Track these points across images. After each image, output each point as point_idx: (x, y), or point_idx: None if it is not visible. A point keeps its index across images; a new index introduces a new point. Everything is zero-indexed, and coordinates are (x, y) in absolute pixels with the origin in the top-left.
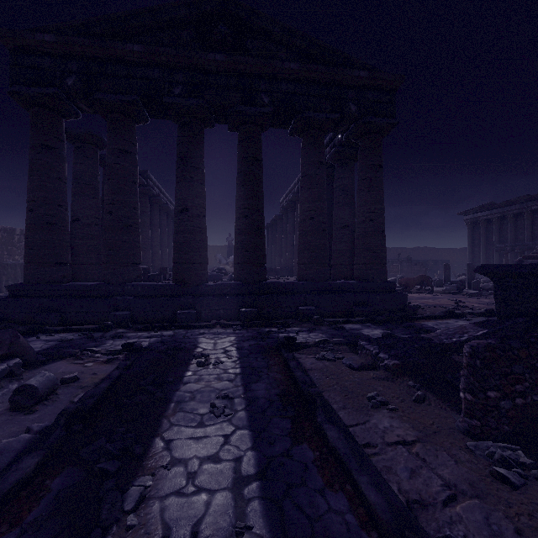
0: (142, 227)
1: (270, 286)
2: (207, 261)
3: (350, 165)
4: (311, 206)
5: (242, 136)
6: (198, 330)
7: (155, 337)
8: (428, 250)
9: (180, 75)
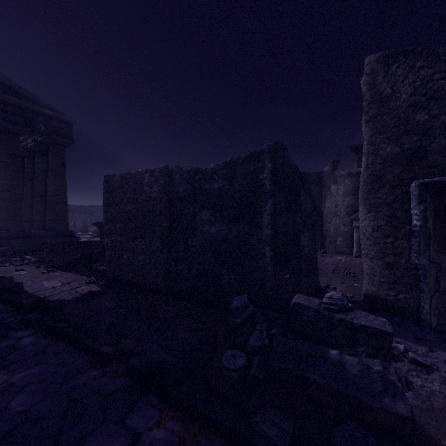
0: None
1: None
2: None
3: (47, 155)
4: (8, 182)
5: None
6: None
7: None
8: None
9: None
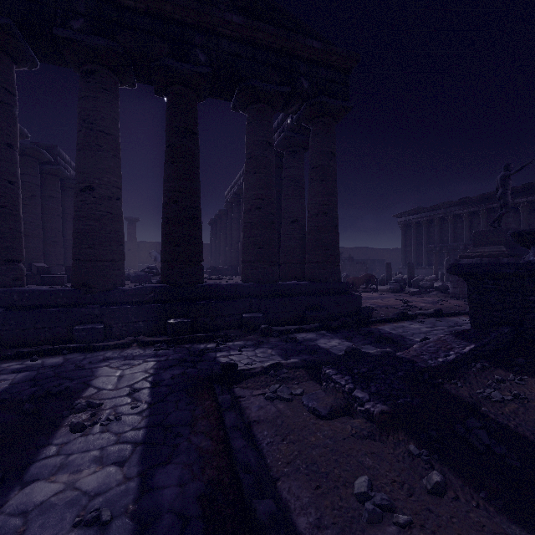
0: (49, 215)
1: (207, 289)
2: (123, 257)
3: (300, 153)
4: (258, 193)
5: (171, 100)
6: (104, 353)
7: (27, 370)
8: (366, 250)
9: (81, 3)
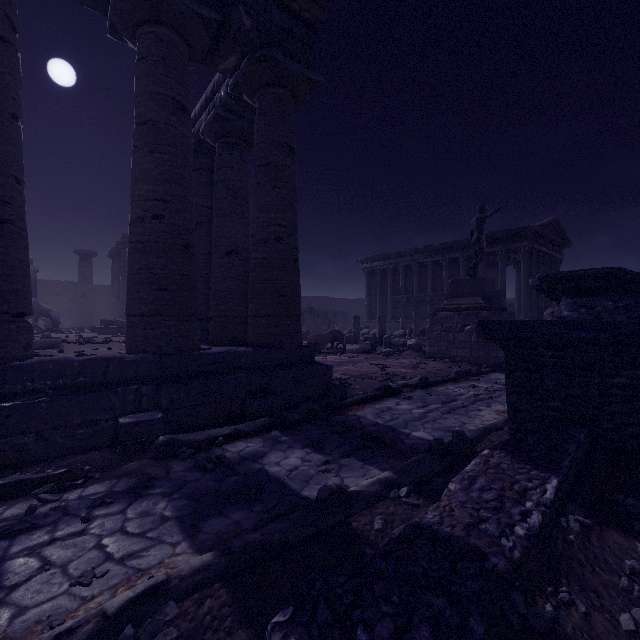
0: None
1: (32, 372)
2: None
3: (241, 149)
4: (157, 189)
5: None
6: None
7: None
8: (327, 300)
9: None
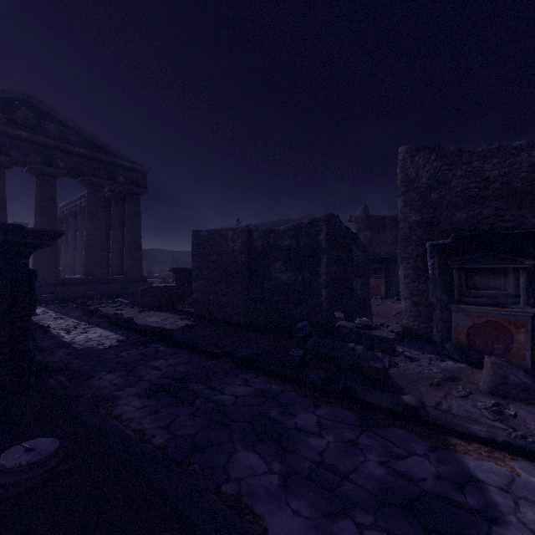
0: None
1: (64, 280)
2: None
3: (122, 204)
4: (94, 232)
5: (41, 183)
6: None
7: None
8: None
9: None
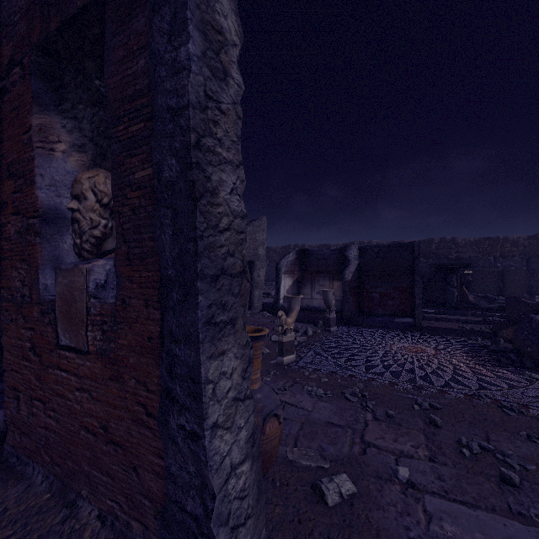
0: None
1: None
2: None
3: None
4: None
5: None
6: None
7: None
8: None
9: None
